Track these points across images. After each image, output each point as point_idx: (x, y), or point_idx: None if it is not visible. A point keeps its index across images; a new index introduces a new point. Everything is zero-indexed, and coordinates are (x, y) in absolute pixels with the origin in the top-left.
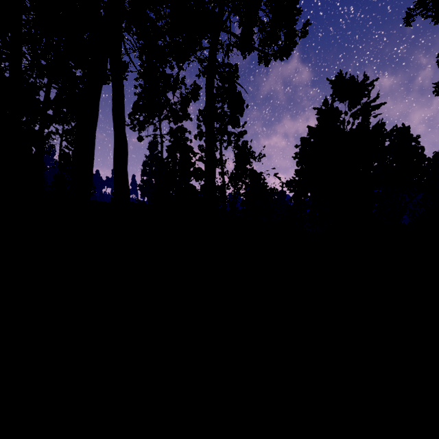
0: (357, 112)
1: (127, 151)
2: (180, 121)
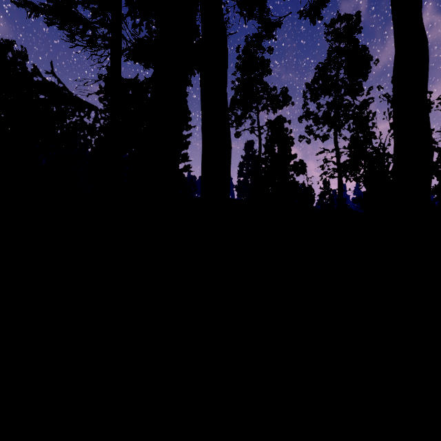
0: None
1: (225, 52)
2: (279, 107)
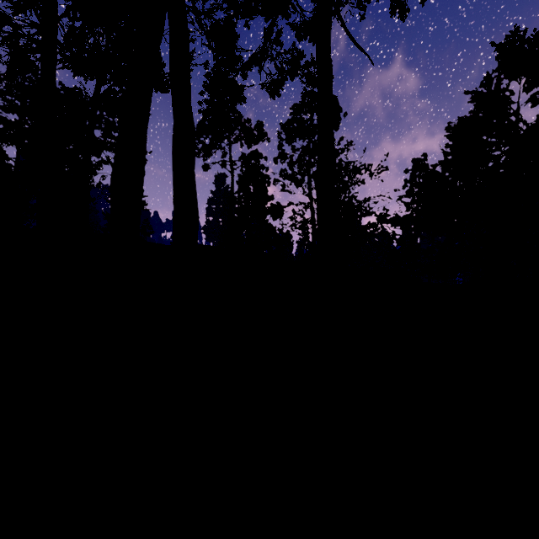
0: None
1: (193, 140)
2: (254, 142)
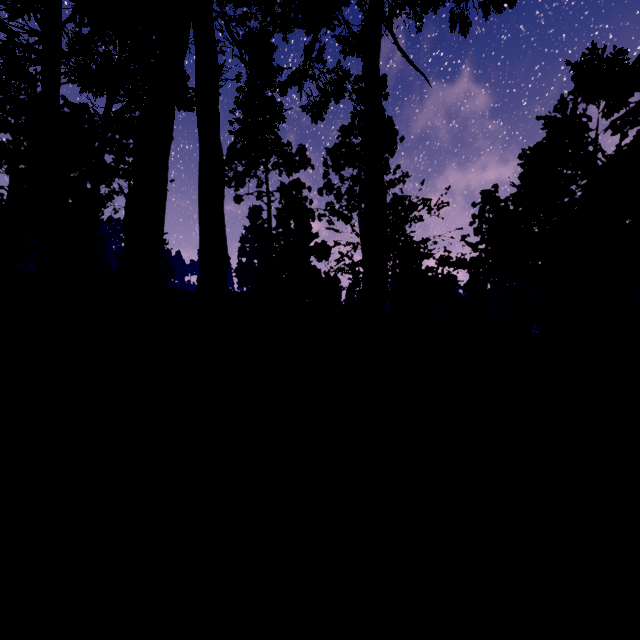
0: (623, 118)
1: (223, 174)
2: (295, 170)
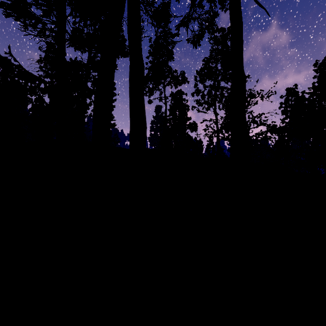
0: None
1: (143, 75)
2: (179, 84)
